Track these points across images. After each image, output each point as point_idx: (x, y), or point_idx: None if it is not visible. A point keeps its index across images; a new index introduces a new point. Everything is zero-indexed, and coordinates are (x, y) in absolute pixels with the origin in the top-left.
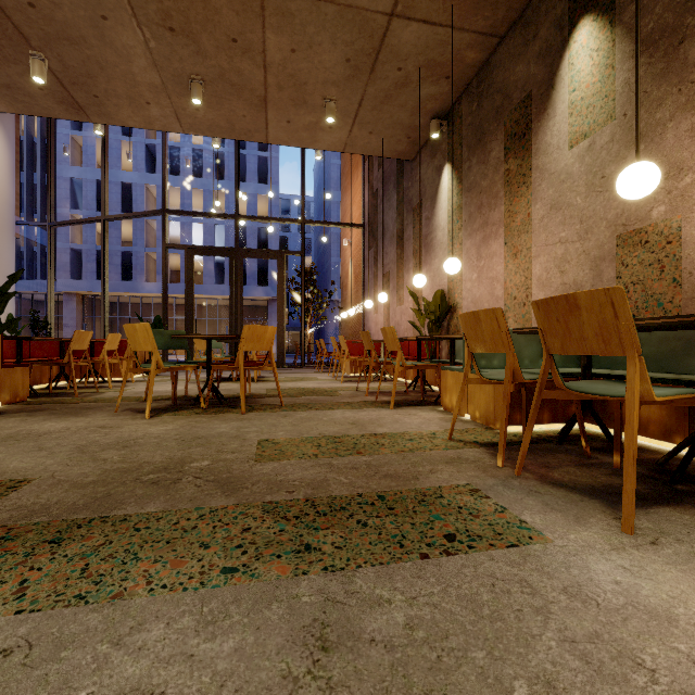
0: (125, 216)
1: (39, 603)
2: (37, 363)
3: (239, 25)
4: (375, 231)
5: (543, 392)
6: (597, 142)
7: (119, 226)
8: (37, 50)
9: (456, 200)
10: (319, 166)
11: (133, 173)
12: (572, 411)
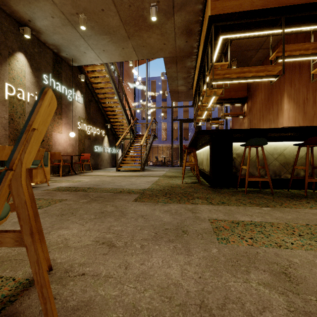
0: None
1: (121, 188)
2: None
3: None
4: None
5: None
6: None
7: None
8: None
9: None
10: None
11: None
12: None
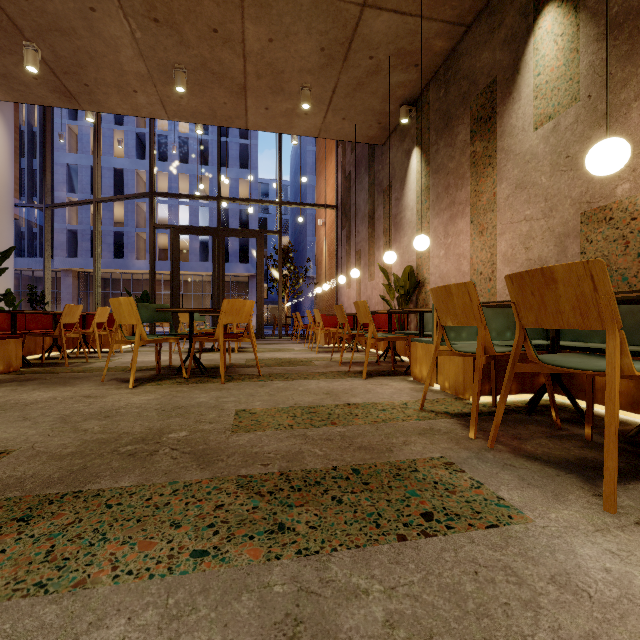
0: (115, 198)
1: None
2: (30, 335)
3: (219, 16)
4: (347, 212)
5: (516, 365)
6: (562, 123)
7: (112, 208)
8: (30, 41)
9: (424, 181)
10: (296, 153)
11: (124, 159)
12: (539, 381)
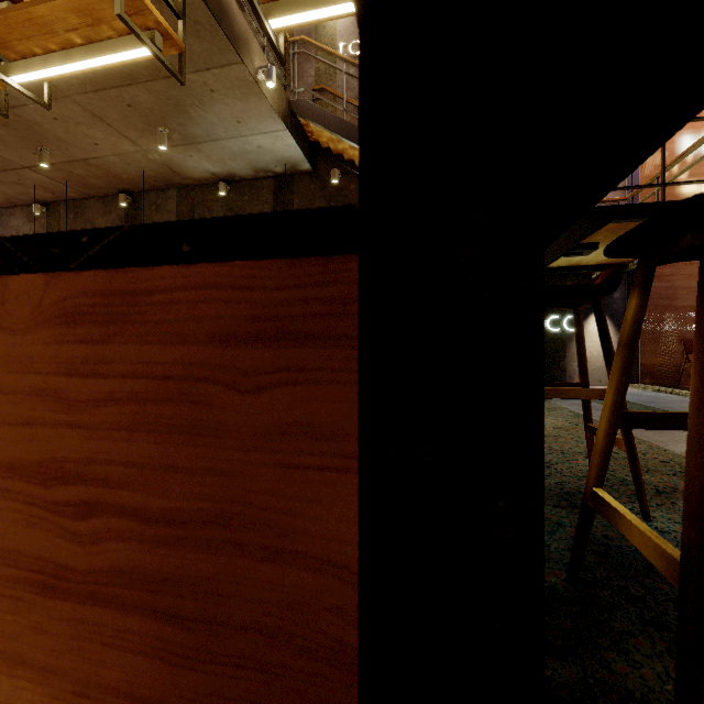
0: None
1: None
2: None
3: None
4: None
5: None
6: None
7: None
8: None
9: None
10: None
11: None
12: None
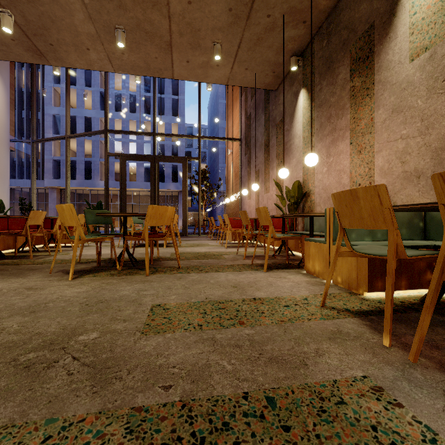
0: (81, 135)
1: None
2: (3, 234)
3: None
4: (248, 143)
5: (444, 273)
6: (438, 52)
7: (83, 145)
8: (5, 8)
9: (310, 114)
10: (211, 105)
11: (92, 110)
12: (426, 278)
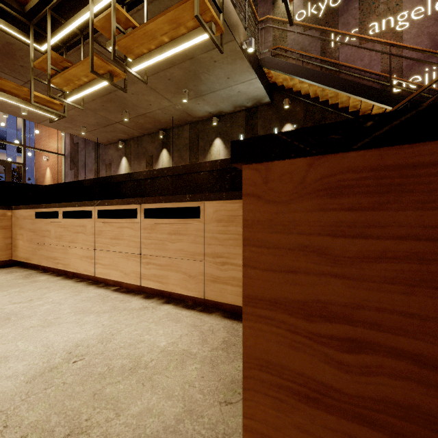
0: None
1: None
2: None
3: None
4: (76, 162)
5: None
6: None
7: None
8: None
9: (129, 171)
10: None
11: None
12: None
